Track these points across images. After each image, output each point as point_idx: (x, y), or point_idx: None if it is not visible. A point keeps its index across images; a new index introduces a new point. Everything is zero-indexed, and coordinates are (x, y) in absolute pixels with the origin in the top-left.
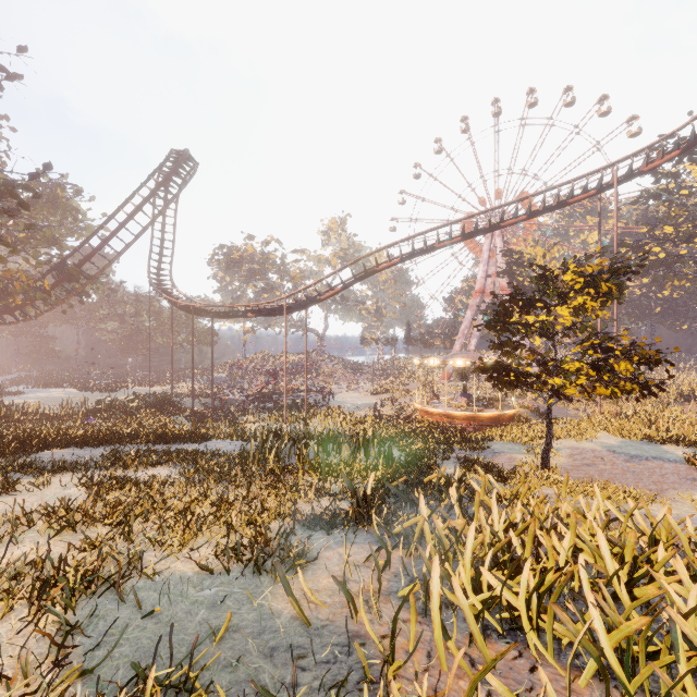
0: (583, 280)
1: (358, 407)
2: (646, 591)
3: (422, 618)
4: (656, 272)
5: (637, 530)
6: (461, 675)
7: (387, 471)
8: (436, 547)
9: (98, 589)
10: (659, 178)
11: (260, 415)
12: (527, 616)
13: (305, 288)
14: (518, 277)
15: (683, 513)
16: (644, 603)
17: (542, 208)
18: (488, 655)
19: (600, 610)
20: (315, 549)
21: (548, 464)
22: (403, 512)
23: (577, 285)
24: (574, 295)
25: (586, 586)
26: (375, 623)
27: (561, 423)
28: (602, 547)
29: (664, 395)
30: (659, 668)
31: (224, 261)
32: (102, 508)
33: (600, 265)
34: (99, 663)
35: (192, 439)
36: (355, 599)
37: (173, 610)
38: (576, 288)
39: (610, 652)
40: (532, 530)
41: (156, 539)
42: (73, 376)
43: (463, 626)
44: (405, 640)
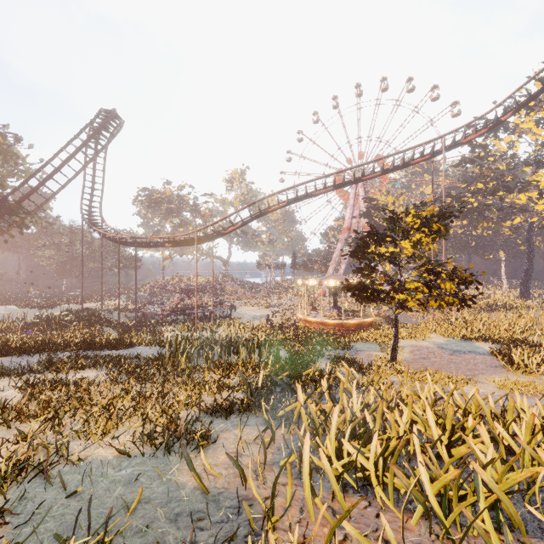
0: (420, 221)
1: (255, 318)
2: (459, 451)
3: (297, 481)
4: (471, 217)
5: (455, 406)
6: (325, 524)
7: (274, 367)
8: (310, 425)
9: (28, 475)
10: (474, 148)
11: (176, 325)
12: (375, 475)
13: (212, 224)
14: (375, 218)
15: (488, 391)
16: (459, 459)
17: (392, 167)
18: (345, 506)
19: (428, 466)
20: (216, 432)
21: (395, 358)
22: (286, 399)
23: (416, 225)
24: (413, 233)
25: (418, 449)
26: (261, 488)
27: (405, 327)
28: (430, 419)
29: (477, 306)
30: (466, 507)
31: (146, 201)
32: (35, 406)
33: (432, 210)
34: (25, 539)
35: (117, 346)
36: (246, 470)
37: (94, 489)
38: (415, 227)
39: (432, 498)
40: (380, 409)
41: (82, 430)
42: (14, 295)
43: (328, 485)
44: (284, 500)
